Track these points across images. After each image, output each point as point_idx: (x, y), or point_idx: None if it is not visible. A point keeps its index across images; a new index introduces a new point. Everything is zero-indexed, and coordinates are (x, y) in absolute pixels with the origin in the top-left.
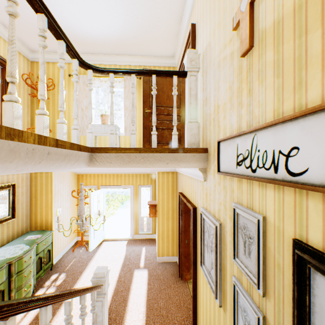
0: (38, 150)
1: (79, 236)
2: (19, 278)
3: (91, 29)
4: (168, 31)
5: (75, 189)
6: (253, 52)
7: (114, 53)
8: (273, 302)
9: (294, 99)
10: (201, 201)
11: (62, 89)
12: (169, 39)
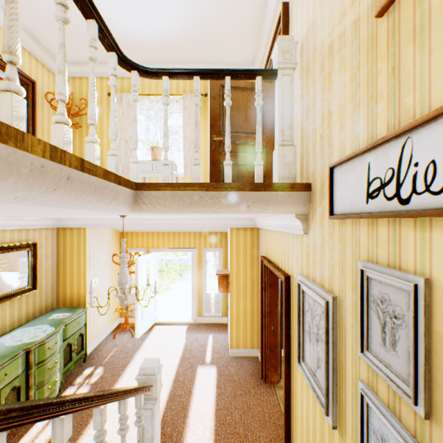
0: (51, 170)
1: (123, 318)
2: (40, 371)
3: (137, 25)
4: (246, 22)
5: (117, 253)
6: (402, 1)
7: (169, 61)
8: None
9: None
10: (298, 265)
11: (93, 91)
12: (247, 35)
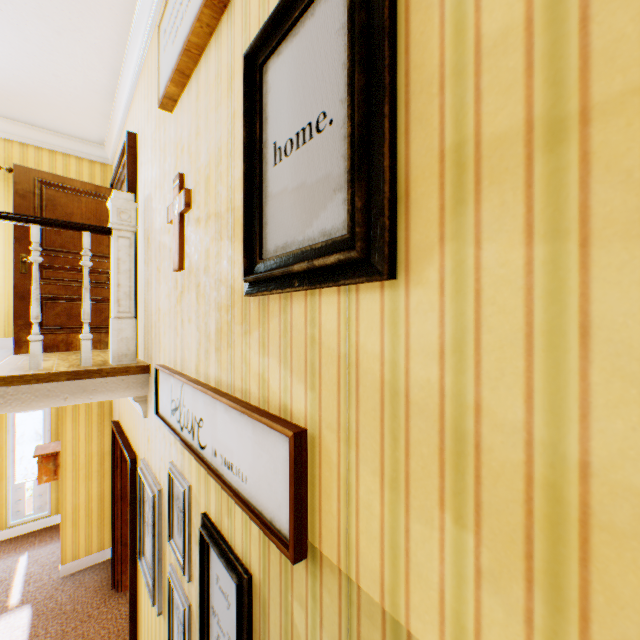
0: None
1: None
2: None
3: None
4: (84, 103)
5: None
6: (185, 276)
7: None
8: (196, 585)
9: (205, 365)
10: (143, 448)
11: None
12: (89, 115)
